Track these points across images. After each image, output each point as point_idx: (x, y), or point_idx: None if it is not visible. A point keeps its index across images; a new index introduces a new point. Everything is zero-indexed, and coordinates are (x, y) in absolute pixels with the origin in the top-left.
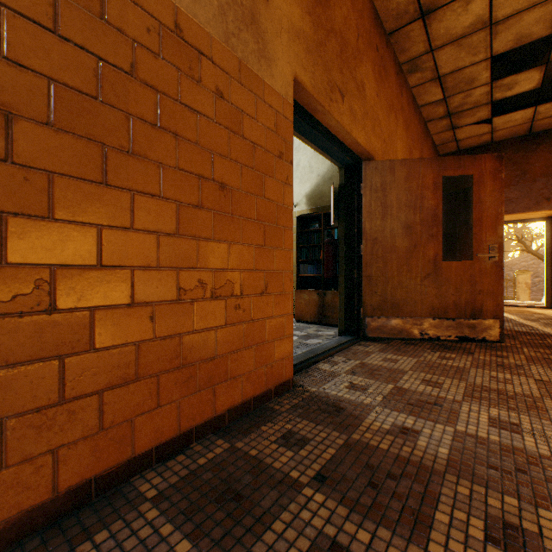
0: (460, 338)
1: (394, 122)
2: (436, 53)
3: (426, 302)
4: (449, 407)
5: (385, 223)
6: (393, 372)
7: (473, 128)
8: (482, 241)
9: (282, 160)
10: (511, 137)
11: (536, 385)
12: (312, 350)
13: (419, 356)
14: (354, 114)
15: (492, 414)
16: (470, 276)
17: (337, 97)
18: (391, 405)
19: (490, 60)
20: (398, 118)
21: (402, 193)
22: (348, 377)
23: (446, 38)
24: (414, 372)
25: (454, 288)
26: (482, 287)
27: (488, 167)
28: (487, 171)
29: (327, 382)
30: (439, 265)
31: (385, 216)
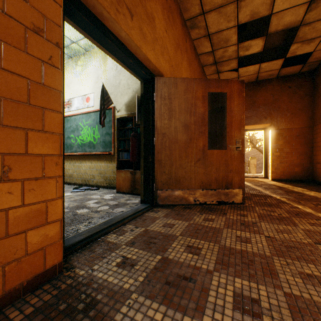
0: (219, 202)
1: (180, 56)
2: (206, 15)
3: (198, 178)
4: (202, 282)
5: (171, 122)
6: (167, 238)
7: (228, 74)
8: (232, 137)
9: (41, 37)
10: (248, 82)
11: (266, 243)
12: (108, 221)
13: (191, 219)
14: (144, 35)
15: (236, 287)
16: (225, 160)
17: (125, 12)
18: (149, 288)
19: (237, 27)
20: (184, 55)
21: (182, 102)
22: (126, 249)
23: (212, 5)
24: (183, 236)
25: (215, 168)
26: (232, 168)
27: (236, 88)
28: (235, 90)
29: (102, 259)
30: (206, 152)
31: (171, 117)
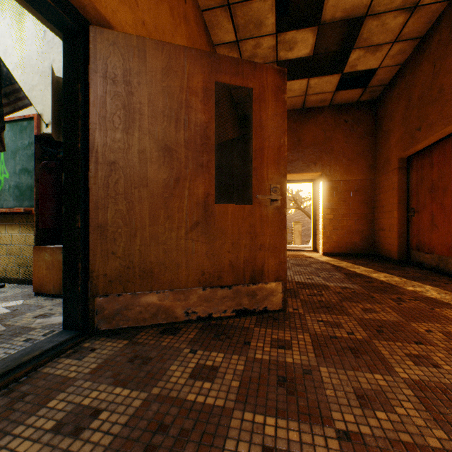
0: (238, 312)
1: (170, 19)
2: None
3: (194, 264)
4: None
5: (130, 138)
6: None
7: None
8: (264, 178)
9: None
10: (292, 109)
11: None
12: None
13: (159, 377)
14: None
15: None
16: (250, 225)
17: None
18: None
19: None
20: (179, 24)
21: (158, 94)
22: None
23: None
24: None
25: (231, 242)
26: (264, 240)
27: (271, 82)
28: (270, 87)
29: None
30: (212, 209)
31: (130, 127)
